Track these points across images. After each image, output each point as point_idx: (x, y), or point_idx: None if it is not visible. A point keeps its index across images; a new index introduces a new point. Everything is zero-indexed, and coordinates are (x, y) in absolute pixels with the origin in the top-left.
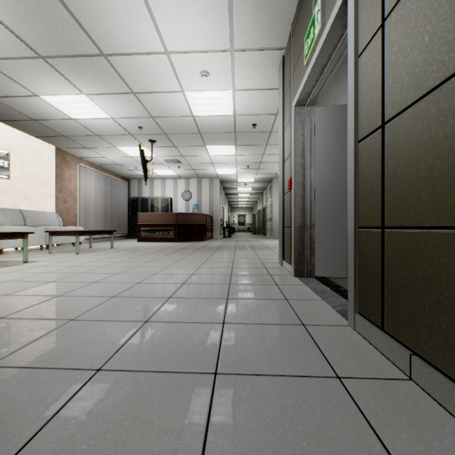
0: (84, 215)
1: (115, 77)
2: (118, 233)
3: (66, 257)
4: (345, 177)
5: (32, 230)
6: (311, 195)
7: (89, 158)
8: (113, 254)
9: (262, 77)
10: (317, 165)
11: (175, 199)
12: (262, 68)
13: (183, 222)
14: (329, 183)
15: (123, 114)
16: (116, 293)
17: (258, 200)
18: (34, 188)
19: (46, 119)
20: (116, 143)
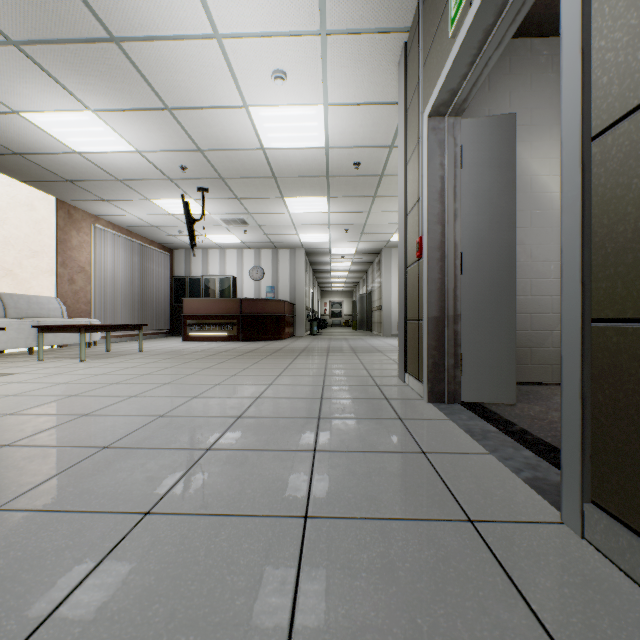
0: (102, 302)
1: (137, 80)
2: (155, 328)
3: (62, 367)
4: (514, 235)
5: (14, 324)
6: (455, 265)
7: (110, 216)
8: (138, 362)
9: (371, 83)
10: (465, 215)
11: (240, 278)
12: (371, 66)
13: (250, 313)
14: (486, 245)
15: (154, 144)
16: (114, 440)
17: (360, 281)
18: (22, 259)
19: (36, 153)
20: (149, 193)
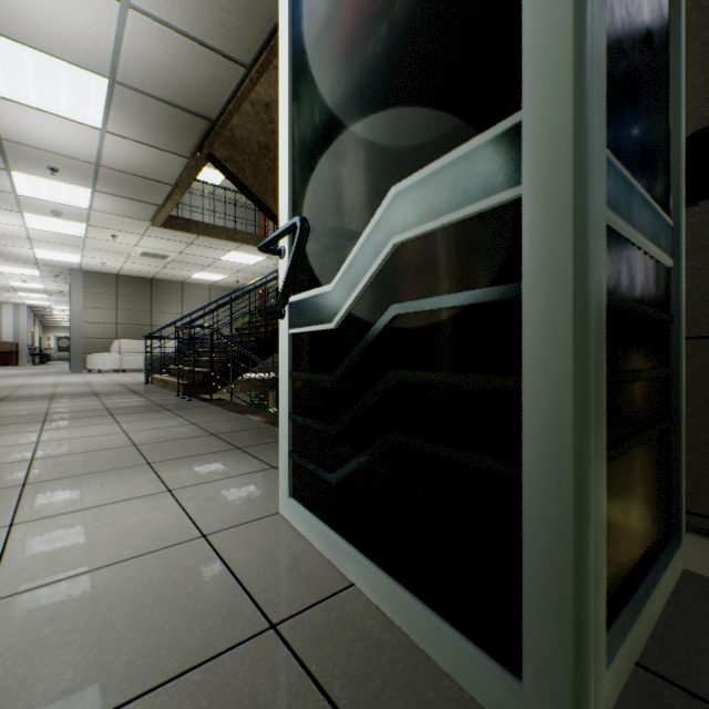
0: None
1: None
2: None
3: None
4: None
5: None
6: None
7: None
8: None
9: (62, 285)
10: None
11: None
12: (61, 284)
13: None
14: None
15: None
16: None
17: None
18: None
19: None
20: None
